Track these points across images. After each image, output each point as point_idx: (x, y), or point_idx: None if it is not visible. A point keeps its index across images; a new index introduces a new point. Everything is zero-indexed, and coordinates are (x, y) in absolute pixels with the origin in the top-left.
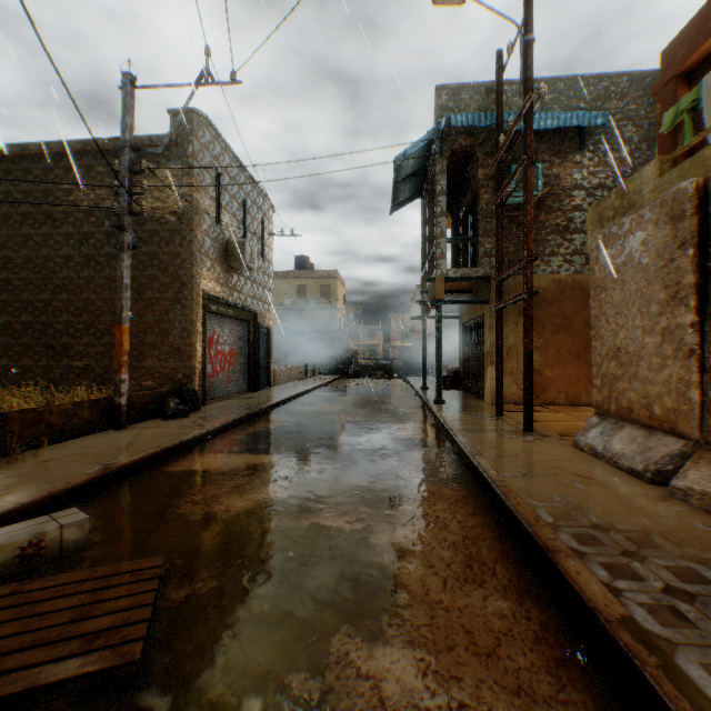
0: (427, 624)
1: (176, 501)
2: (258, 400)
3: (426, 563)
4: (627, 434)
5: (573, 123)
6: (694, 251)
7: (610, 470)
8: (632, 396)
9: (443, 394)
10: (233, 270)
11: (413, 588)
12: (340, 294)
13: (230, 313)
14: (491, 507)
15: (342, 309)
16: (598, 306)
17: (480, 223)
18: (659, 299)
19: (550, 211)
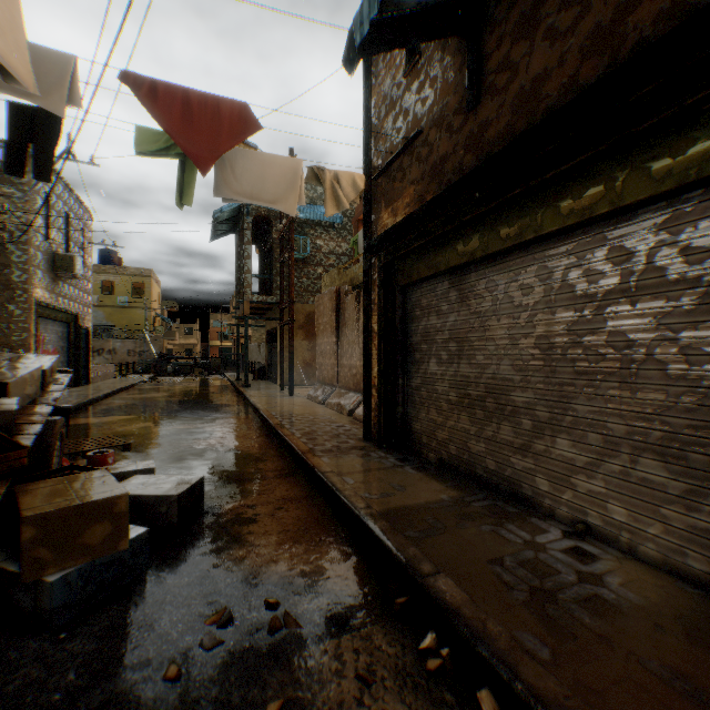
0: (224, 436)
1: (89, 431)
2: (90, 392)
3: (226, 430)
4: (323, 389)
5: (325, 219)
6: (336, 314)
7: (313, 403)
8: (326, 372)
9: (252, 383)
10: (60, 278)
11: (221, 433)
12: (155, 293)
13: (56, 316)
14: (258, 418)
15: (158, 308)
16: (318, 330)
17: (274, 267)
18: (330, 331)
19: (316, 265)
